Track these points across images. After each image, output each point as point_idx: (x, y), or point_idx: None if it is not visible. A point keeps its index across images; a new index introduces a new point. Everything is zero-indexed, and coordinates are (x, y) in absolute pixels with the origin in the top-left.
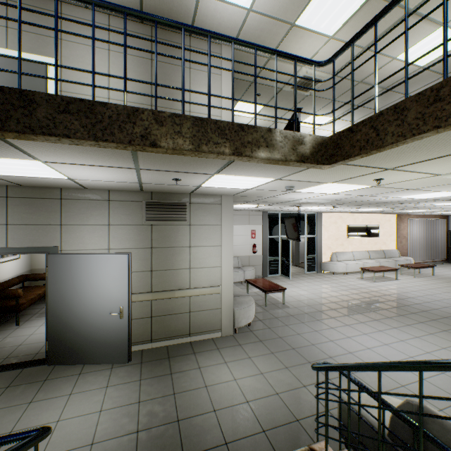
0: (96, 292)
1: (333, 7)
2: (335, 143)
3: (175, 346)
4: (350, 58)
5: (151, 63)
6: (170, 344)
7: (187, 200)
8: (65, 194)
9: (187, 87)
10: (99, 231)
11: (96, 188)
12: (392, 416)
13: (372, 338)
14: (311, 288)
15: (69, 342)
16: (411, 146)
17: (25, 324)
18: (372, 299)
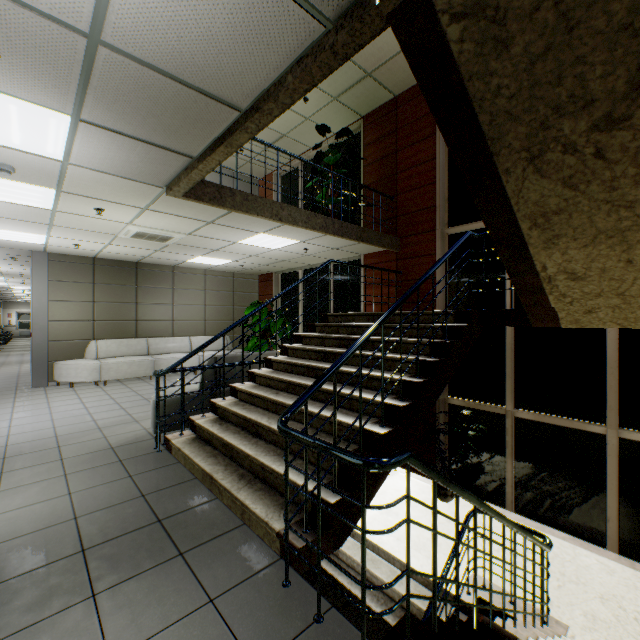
0: None
1: None
2: None
3: None
4: None
5: None
6: None
7: None
8: None
9: None
10: None
11: None
12: (204, 374)
13: None
14: None
15: None
16: (205, 208)
17: None
18: None
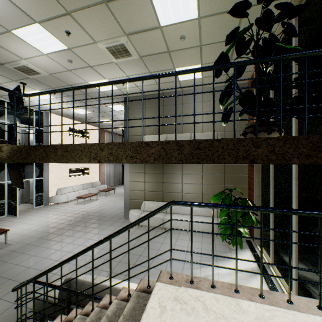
0: None
1: (44, 40)
2: (27, 151)
3: None
4: (61, 71)
5: None
6: None
7: None
8: None
9: None
10: None
11: None
12: (60, 290)
13: (73, 244)
14: (37, 221)
15: None
16: None
17: None
18: (80, 217)
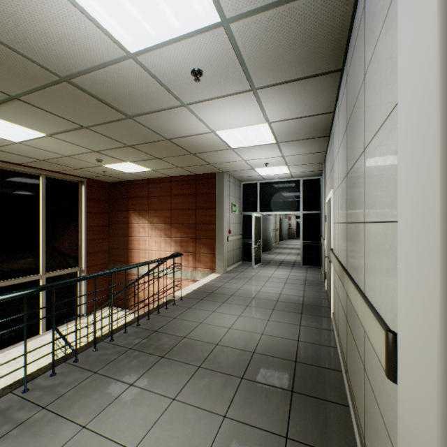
0: None
1: None
2: None
3: None
4: None
5: (346, 134)
6: None
7: None
8: None
9: (363, 142)
10: None
11: None
12: None
13: None
14: None
15: None
16: None
17: None
18: None
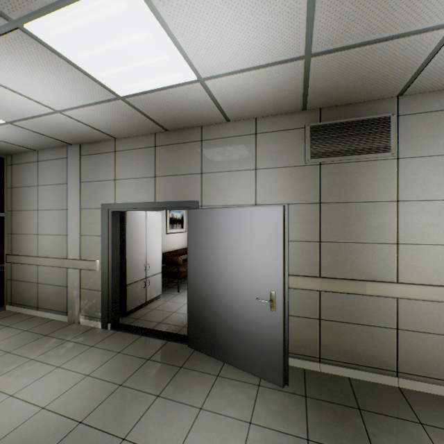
0: (237, 263)
1: None
2: None
3: (365, 385)
4: None
5: None
6: (355, 378)
7: (389, 111)
8: (205, 133)
9: None
10: (243, 179)
11: (238, 116)
12: None
13: None
14: None
15: (207, 325)
16: None
17: (183, 292)
18: None
